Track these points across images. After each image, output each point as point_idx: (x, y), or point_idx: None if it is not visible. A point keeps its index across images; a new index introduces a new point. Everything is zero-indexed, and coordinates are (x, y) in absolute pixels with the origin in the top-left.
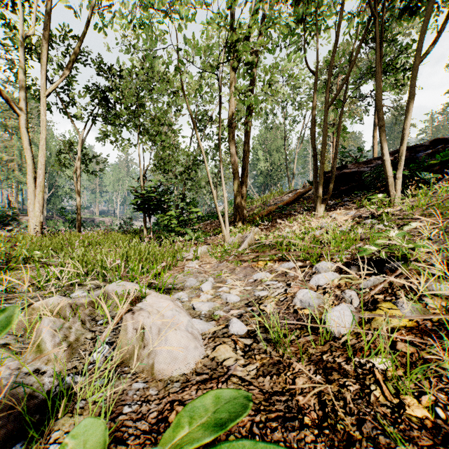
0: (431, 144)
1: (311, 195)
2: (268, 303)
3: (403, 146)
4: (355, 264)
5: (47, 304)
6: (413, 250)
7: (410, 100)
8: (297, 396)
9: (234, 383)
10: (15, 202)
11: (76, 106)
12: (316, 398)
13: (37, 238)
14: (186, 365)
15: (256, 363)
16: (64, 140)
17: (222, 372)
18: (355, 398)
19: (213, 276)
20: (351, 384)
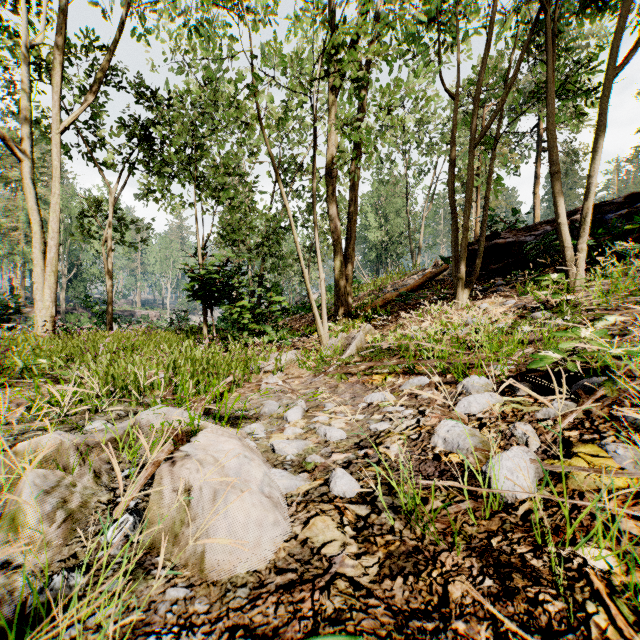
0: (625, 200)
1: (447, 277)
2: (391, 443)
3: (589, 203)
4: (524, 379)
5: (38, 445)
6: (615, 359)
7: (599, 133)
8: (453, 621)
9: (342, 592)
10: (20, 288)
11: (107, 150)
12: (488, 626)
13: (45, 340)
14: (259, 556)
15: (377, 552)
16: (89, 198)
17: (320, 568)
18: (560, 628)
19: (304, 398)
20: (550, 599)
